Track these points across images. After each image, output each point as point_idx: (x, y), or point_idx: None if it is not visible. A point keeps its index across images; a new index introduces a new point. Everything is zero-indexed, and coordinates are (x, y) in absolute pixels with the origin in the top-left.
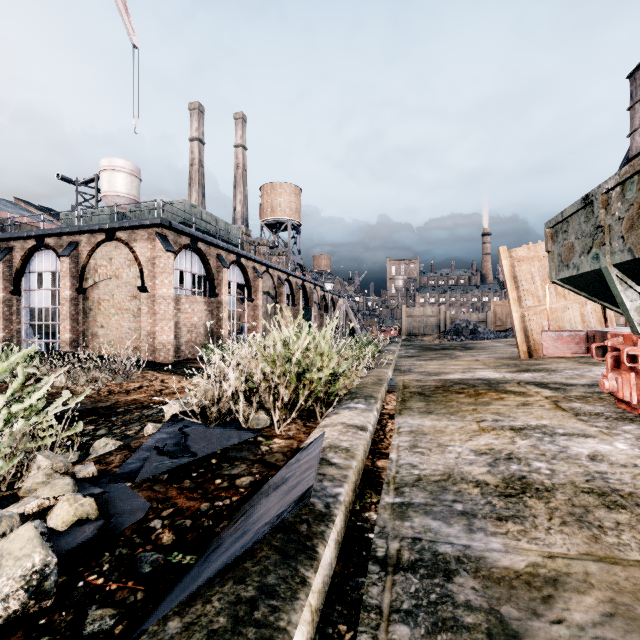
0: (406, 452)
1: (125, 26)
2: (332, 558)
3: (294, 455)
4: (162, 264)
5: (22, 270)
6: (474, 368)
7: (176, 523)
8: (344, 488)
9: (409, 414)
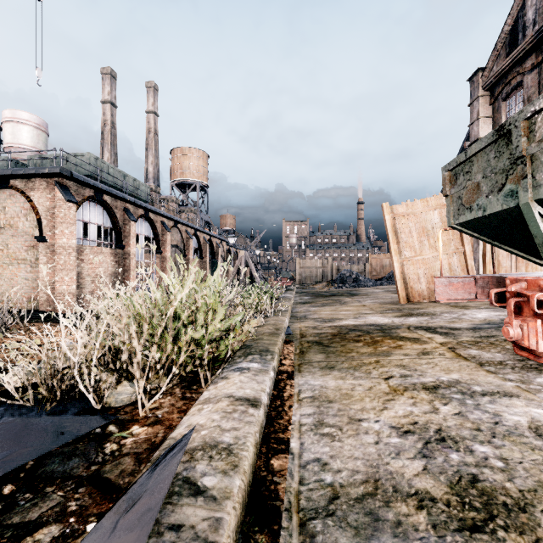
0: (311, 436)
1: None
2: None
3: (135, 481)
4: (62, 214)
5: None
6: (364, 313)
7: None
8: None
9: (309, 371)
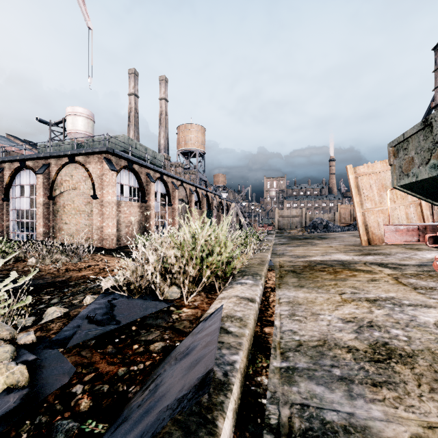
0: (287, 320)
1: (83, 14)
2: (230, 429)
3: (198, 325)
4: (108, 179)
5: (10, 183)
6: (330, 252)
7: (95, 388)
8: (239, 355)
9: (286, 288)
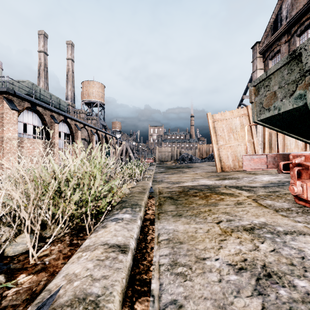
0: (168, 276)
1: None
2: None
3: None
4: (8, 117)
5: None
6: (197, 178)
7: None
8: None
9: (165, 218)
